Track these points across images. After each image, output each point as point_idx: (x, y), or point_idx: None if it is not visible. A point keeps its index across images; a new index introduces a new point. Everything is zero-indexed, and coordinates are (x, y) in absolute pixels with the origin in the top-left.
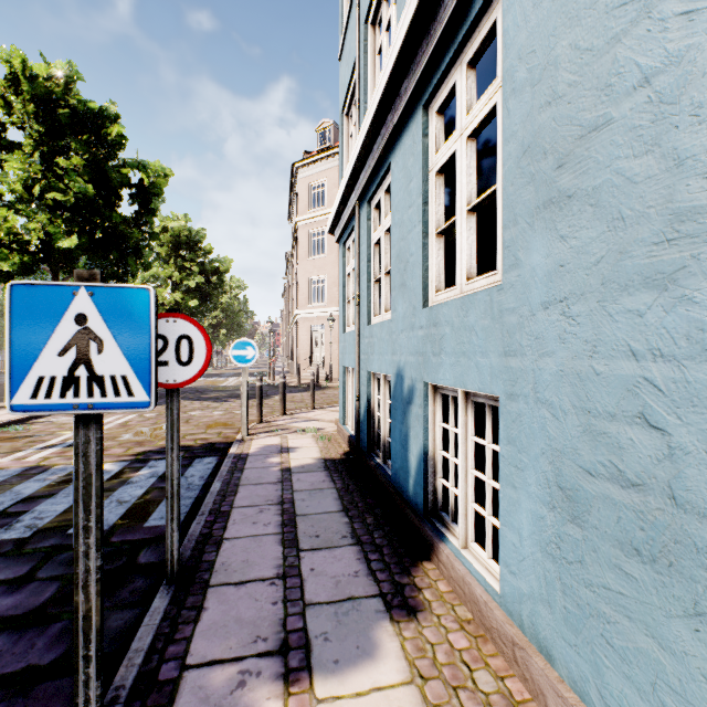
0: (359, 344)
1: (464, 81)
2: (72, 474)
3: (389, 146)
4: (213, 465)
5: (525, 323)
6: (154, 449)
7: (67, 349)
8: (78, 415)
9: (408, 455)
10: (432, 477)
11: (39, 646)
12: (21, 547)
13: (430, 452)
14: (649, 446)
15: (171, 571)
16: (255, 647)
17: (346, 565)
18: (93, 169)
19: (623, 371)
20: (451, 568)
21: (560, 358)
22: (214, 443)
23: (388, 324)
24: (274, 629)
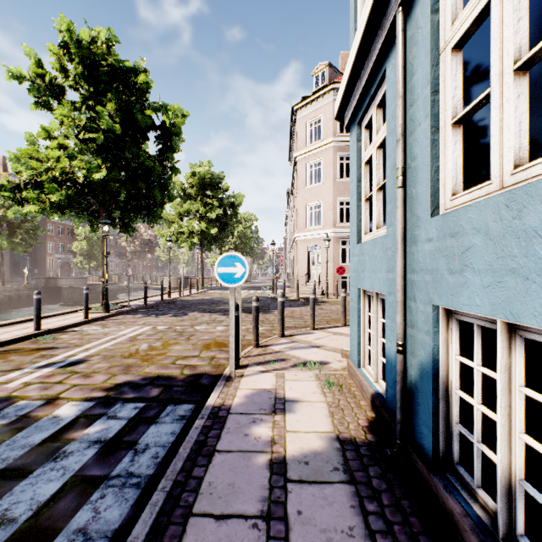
0: (404, 254)
1: None
2: (18, 421)
3: None
4: (182, 424)
5: None
6: (134, 379)
7: None
8: None
9: None
10: None
11: None
12: None
13: None
14: None
15: None
16: None
17: None
18: (125, 115)
19: None
20: None
21: None
22: (200, 375)
23: None
24: None
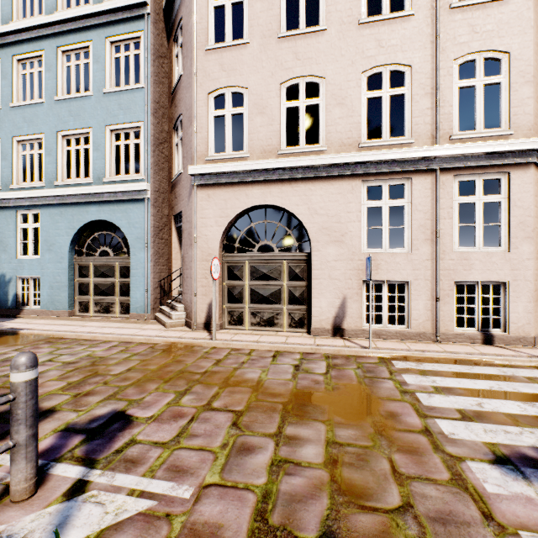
0: None
1: (31, 216)
2: None
3: None
4: None
5: (46, 265)
6: None
7: None
8: None
9: (8, 296)
10: (19, 299)
11: None
12: None
13: (18, 293)
14: (60, 278)
15: None
16: None
17: None
18: None
19: (58, 271)
20: (28, 311)
21: (51, 270)
22: None
23: None
24: None
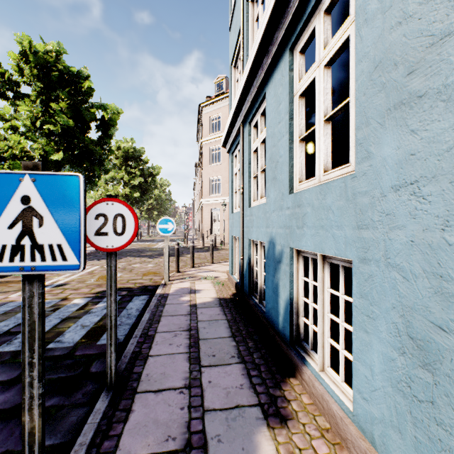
0: (243, 220)
1: (322, 24)
2: (54, 306)
3: (264, 82)
4: (145, 301)
5: (376, 202)
6: None
7: (15, 223)
8: (25, 275)
9: (278, 299)
10: (296, 316)
11: (16, 435)
12: (15, 357)
13: (294, 298)
14: None
15: (110, 381)
16: (167, 445)
17: (234, 379)
18: (73, 110)
19: None
20: (312, 386)
21: (411, 230)
22: (147, 286)
23: (263, 206)
24: (181, 430)
